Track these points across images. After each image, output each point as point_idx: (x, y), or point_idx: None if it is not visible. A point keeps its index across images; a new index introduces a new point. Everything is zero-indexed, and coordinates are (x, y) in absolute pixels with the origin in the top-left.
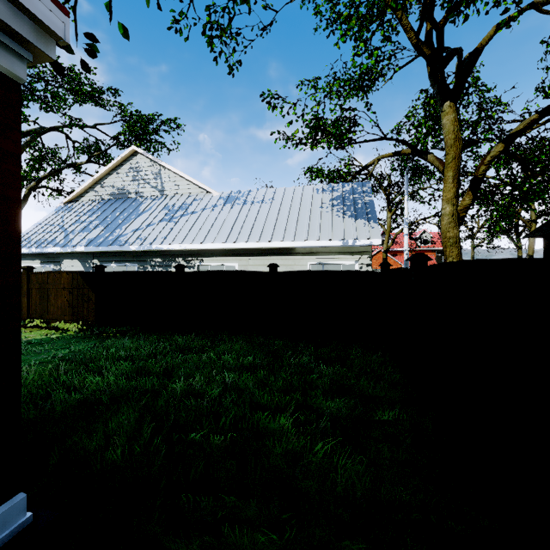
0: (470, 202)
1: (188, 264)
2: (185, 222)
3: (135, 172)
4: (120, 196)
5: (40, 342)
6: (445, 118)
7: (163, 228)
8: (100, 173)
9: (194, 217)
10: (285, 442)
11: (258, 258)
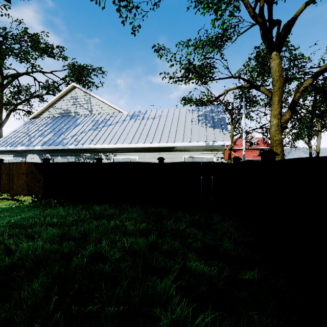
0: (289, 117)
1: (107, 157)
2: (105, 130)
3: (74, 99)
4: (65, 114)
5: (3, 210)
6: (273, 62)
7: (91, 134)
8: (52, 100)
9: (111, 127)
10: (170, 307)
11: (151, 153)
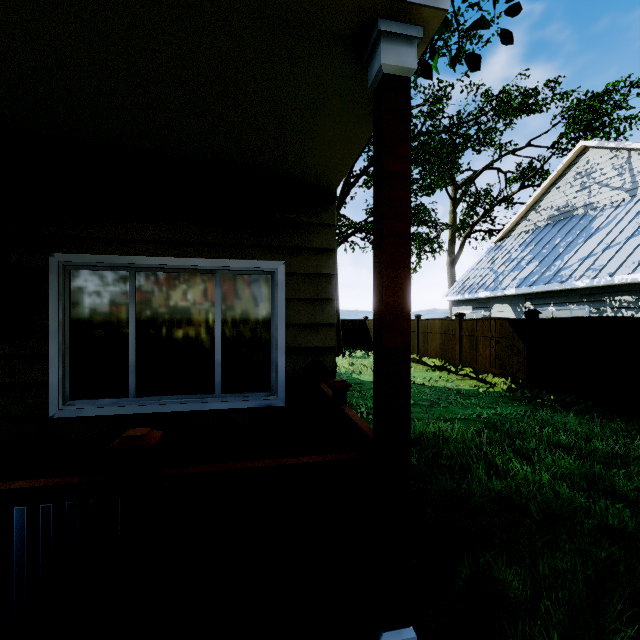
0: None
1: None
2: None
3: (583, 177)
4: (561, 217)
5: (468, 394)
6: None
7: (636, 246)
8: (533, 196)
9: None
10: None
11: None
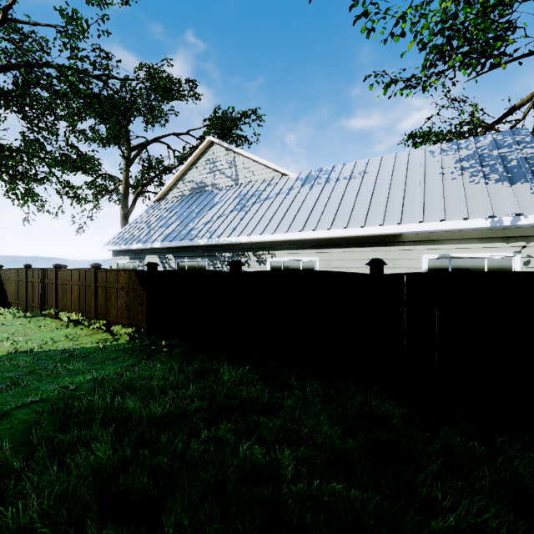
0: None
1: (258, 259)
2: (256, 210)
3: (211, 163)
4: (198, 190)
5: (80, 355)
6: None
7: (233, 218)
8: (181, 169)
9: (267, 204)
10: None
11: (345, 250)
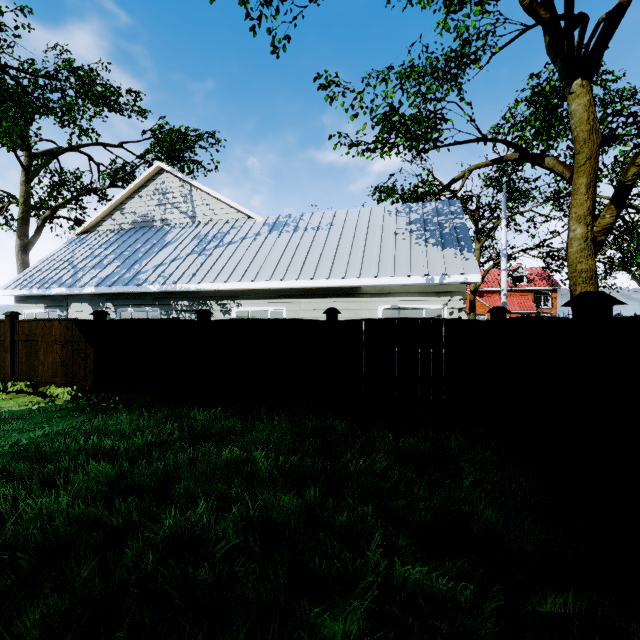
0: (613, 220)
1: (222, 308)
2: (219, 254)
3: (161, 194)
4: (143, 224)
5: (12, 417)
6: (575, 102)
7: (192, 262)
8: (118, 196)
9: (231, 249)
10: None
11: (312, 300)
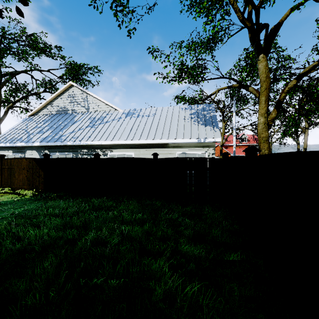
0: (275, 115)
1: (103, 153)
2: (101, 127)
3: (71, 97)
4: (62, 112)
5: (6, 203)
6: (260, 64)
7: (88, 131)
8: (50, 98)
9: (107, 125)
10: (163, 281)
11: (146, 149)
